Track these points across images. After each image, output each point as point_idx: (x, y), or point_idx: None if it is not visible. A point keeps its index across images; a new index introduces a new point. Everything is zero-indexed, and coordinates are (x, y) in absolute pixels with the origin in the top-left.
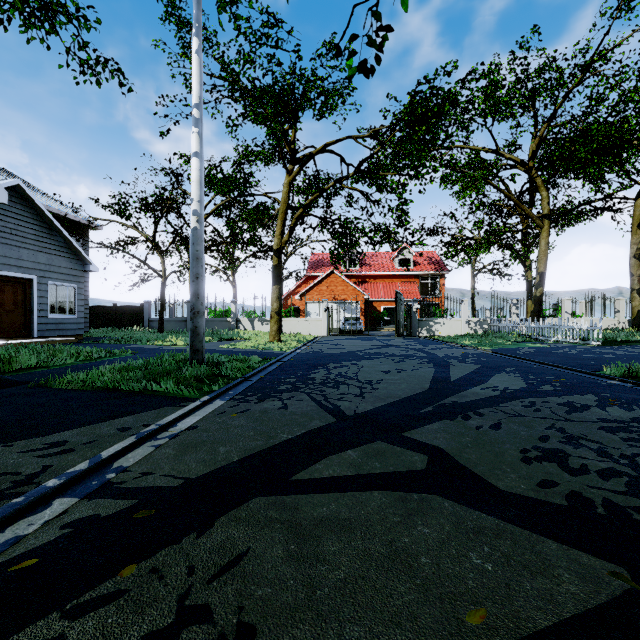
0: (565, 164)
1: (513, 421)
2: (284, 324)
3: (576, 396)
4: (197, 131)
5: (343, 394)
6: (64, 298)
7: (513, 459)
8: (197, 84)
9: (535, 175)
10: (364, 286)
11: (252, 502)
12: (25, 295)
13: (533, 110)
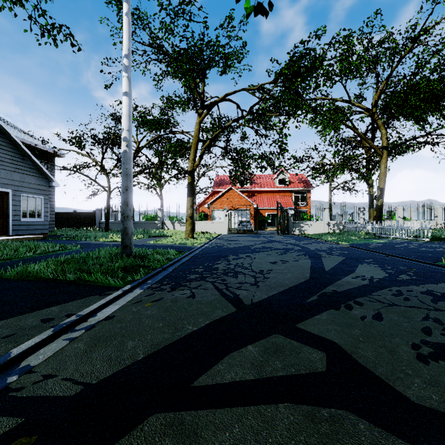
0: (399, 109)
1: (391, 311)
2: (196, 225)
3: (432, 285)
4: (126, 76)
5: (241, 283)
6: (33, 206)
7: (409, 357)
8: (126, 39)
9: (377, 118)
10: (253, 198)
11: (147, 422)
12: (3, 204)
13: (375, 71)
